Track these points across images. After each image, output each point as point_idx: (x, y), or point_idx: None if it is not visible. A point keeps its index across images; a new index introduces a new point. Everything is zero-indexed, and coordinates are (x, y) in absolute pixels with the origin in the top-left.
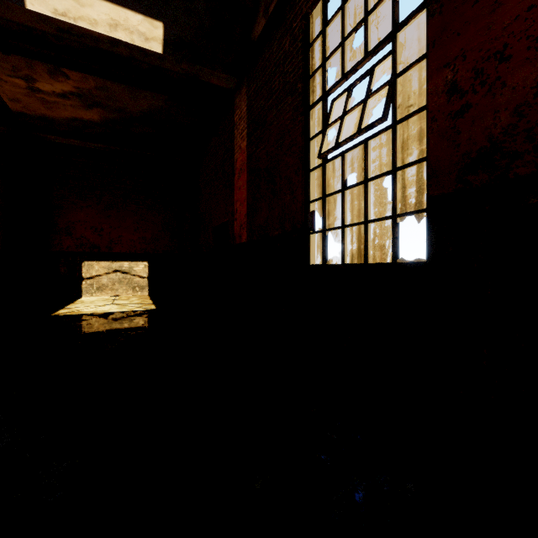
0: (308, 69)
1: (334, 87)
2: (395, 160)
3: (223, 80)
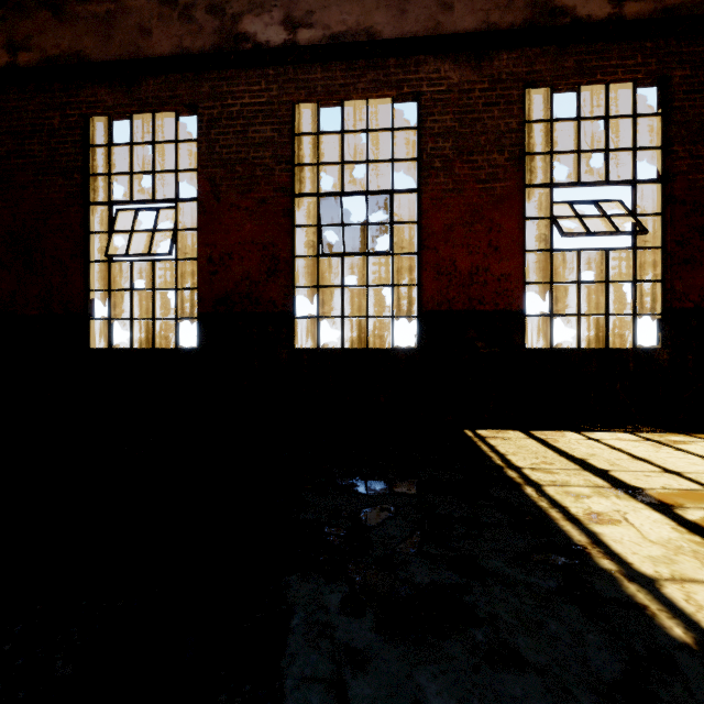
0: (88, 166)
1: (122, 203)
2: (177, 283)
3: None
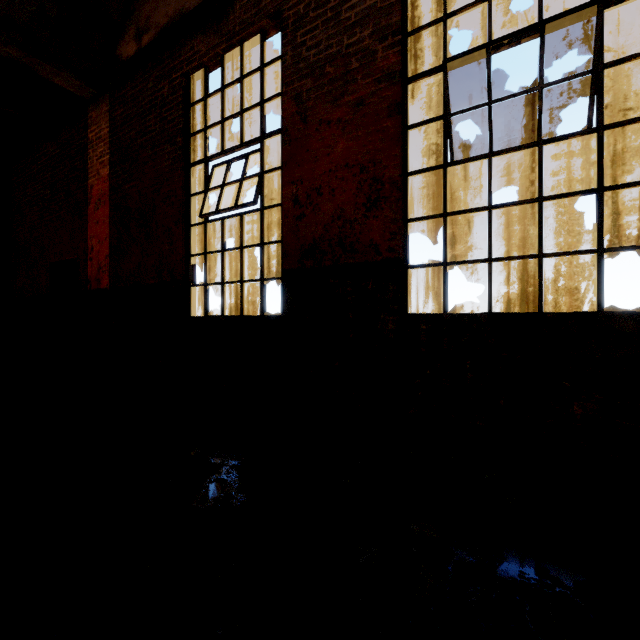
0: (189, 126)
1: (215, 157)
2: (263, 237)
3: (73, 85)
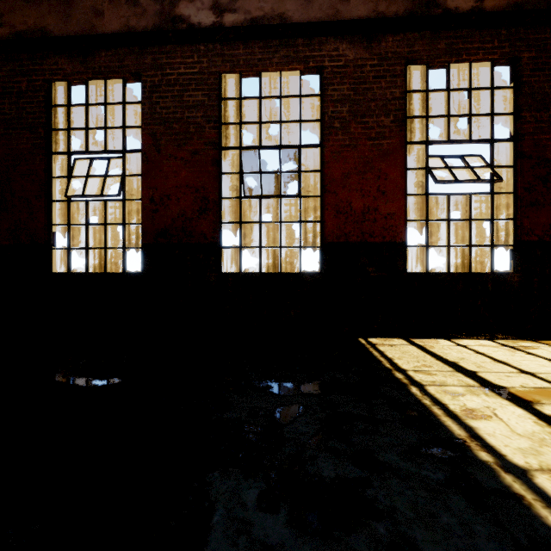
0: (51, 122)
1: (79, 153)
2: (125, 219)
3: None
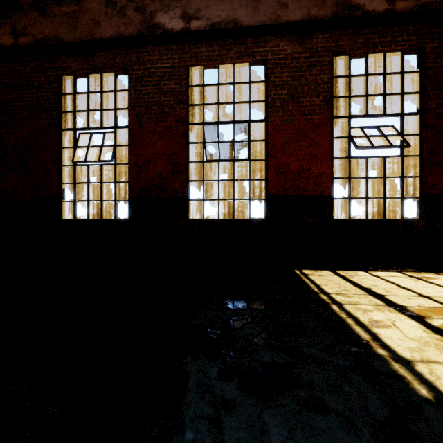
0: (61, 106)
1: (82, 129)
2: (116, 179)
3: None
